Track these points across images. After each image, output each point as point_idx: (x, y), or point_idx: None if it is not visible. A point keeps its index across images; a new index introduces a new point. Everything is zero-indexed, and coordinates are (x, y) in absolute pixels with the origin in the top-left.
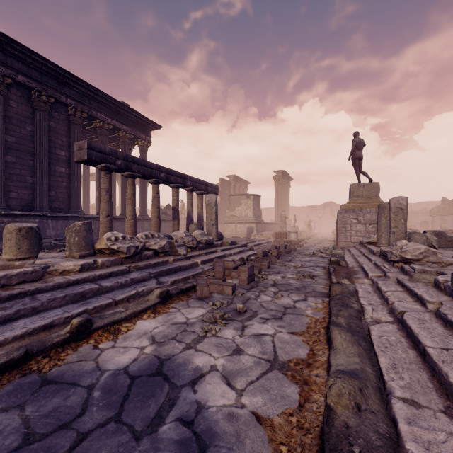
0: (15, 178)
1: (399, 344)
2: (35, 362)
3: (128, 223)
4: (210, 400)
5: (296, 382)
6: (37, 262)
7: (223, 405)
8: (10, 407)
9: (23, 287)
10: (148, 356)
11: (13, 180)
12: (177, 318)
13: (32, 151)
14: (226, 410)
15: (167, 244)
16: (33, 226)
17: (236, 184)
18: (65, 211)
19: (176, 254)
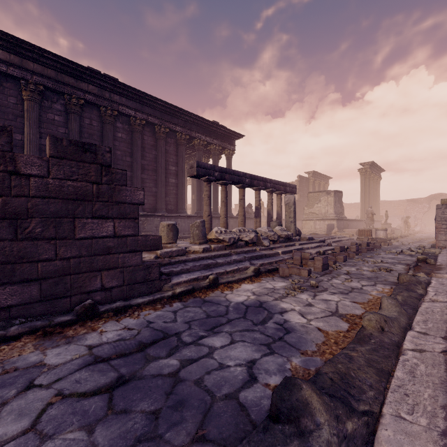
0: (146, 189)
1: (440, 312)
2: (196, 293)
3: (222, 220)
4: (291, 319)
5: (348, 323)
6: (179, 245)
7: (299, 322)
8: (195, 306)
9: (178, 258)
10: (253, 299)
11: (145, 191)
12: (267, 285)
13: (156, 169)
14: (300, 324)
15: (255, 237)
16: (174, 223)
17: (315, 180)
18: (175, 212)
19: (261, 245)
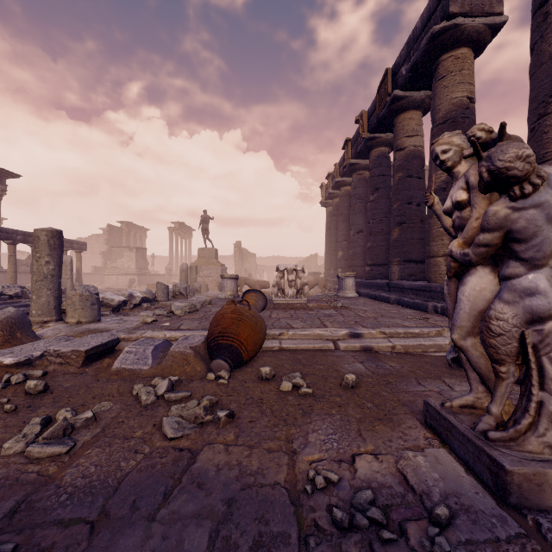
0: None
1: None
2: None
3: None
4: None
5: None
6: None
7: None
8: None
9: None
10: None
11: None
12: None
13: None
14: None
15: (20, 292)
16: None
17: (130, 231)
18: None
19: (28, 298)
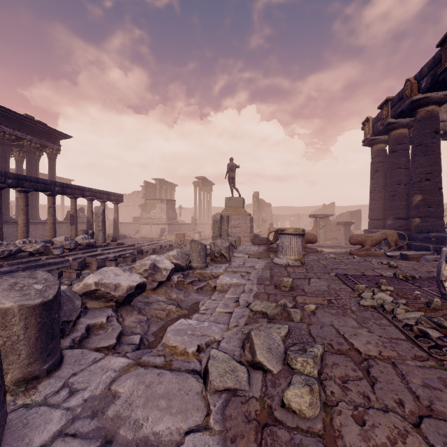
0: None
1: None
2: None
3: (20, 229)
4: None
5: None
6: None
7: None
8: None
9: None
10: None
11: None
12: None
13: None
14: None
15: (41, 247)
16: None
17: (162, 186)
18: None
19: (52, 254)
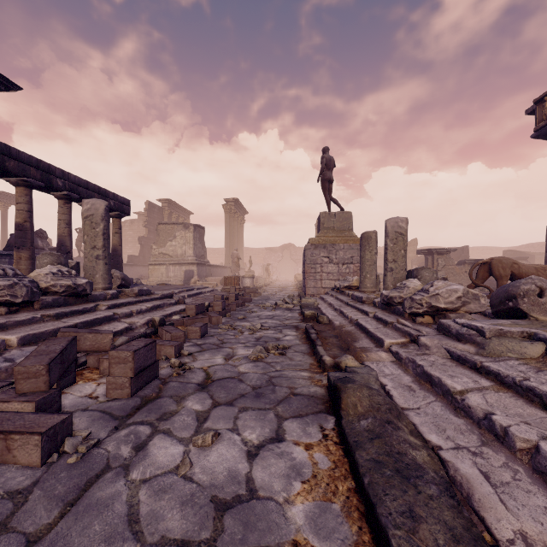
0: None
1: None
2: None
3: None
4: None
5: None
6: None
7: None
8: None
9: None
10: None
11: None
12: None
13: None
14: None
15: None
16: None
17: (172, 212)
18: None
19: None
